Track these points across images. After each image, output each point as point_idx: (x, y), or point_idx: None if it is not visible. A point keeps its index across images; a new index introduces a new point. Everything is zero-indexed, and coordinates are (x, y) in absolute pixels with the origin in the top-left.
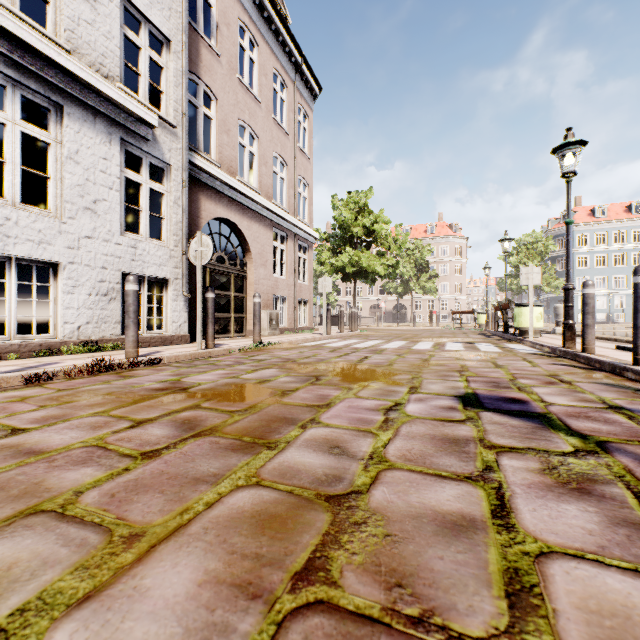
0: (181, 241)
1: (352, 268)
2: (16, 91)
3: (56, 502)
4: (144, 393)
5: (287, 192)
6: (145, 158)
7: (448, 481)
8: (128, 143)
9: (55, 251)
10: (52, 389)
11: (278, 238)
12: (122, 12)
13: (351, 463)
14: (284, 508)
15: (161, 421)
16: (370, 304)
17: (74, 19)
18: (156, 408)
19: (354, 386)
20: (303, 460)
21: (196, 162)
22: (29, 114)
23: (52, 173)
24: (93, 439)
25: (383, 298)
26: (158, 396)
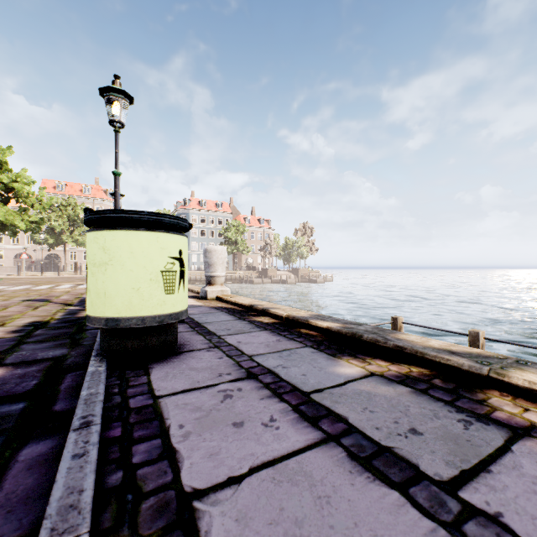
0: None
1: None
2: None
3: None
4: None
5: None
6: None
7: None
8: None
9: None
10: None
11: None
12: None
13: None
14: None
15: None
16: (15, 253)
17: None
18: None
19: None
20: None
21: None
22: None
23: None
24: None
25: (33, 247)
26: None
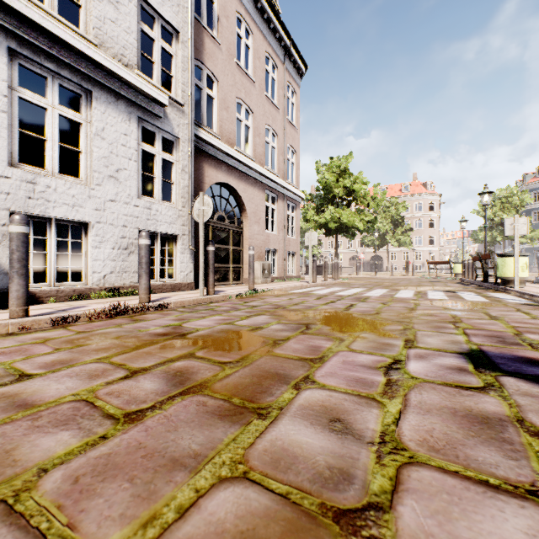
0: (188, 202)
1: (334, 224)
2: (55, 81)
3: (13, 485)
4: (147, 338)
5: (277, 159)
6: (158, 133)
7: (504, 497)
8: (144, 121)
9: (85, 213)
10: (72, 331)
11: (270, 199)
12: (139, 11)
13: (359, 449)
14: (278, 530)
15: (154, 372)
16: (349, 255)
17: (100, 18)
18: (153, 355)
19: (345, 337)
20: (299, 439)
21: (200, 135)
22: (70, 104)
23: (83, 148)
24: (85, 391)
25: (361, 250)
26: (158, 342)
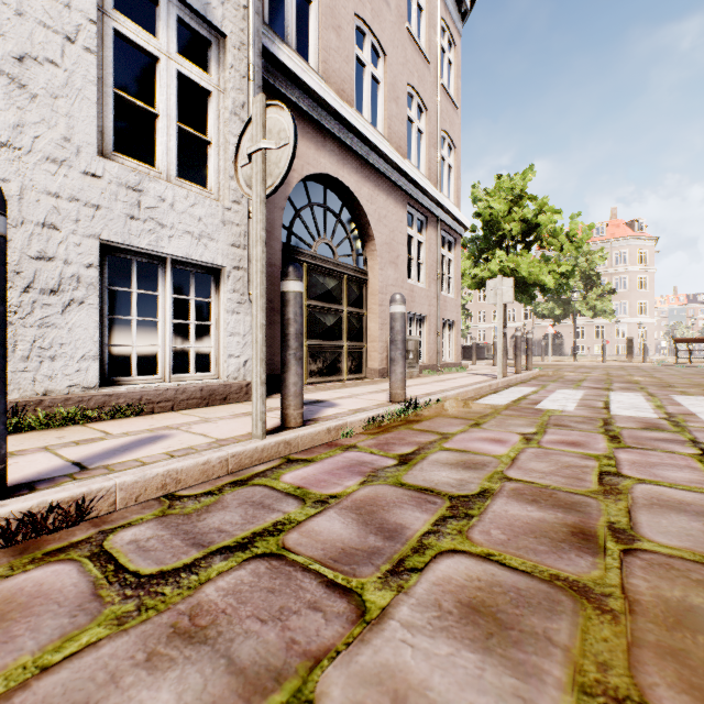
0: None
1: None
2: None
3: None
4: None
5: (426, 152)
6: (166, 4)
7: None
8: None
9: None
10: None
11: (414, 223)
12: None
13: None
14: None
15: None
16: (511, 332)
17: None
18: None
19: None
20: None
21: (280, 57)
22: None
23: None
24: None
25: (529, 324)
26: None
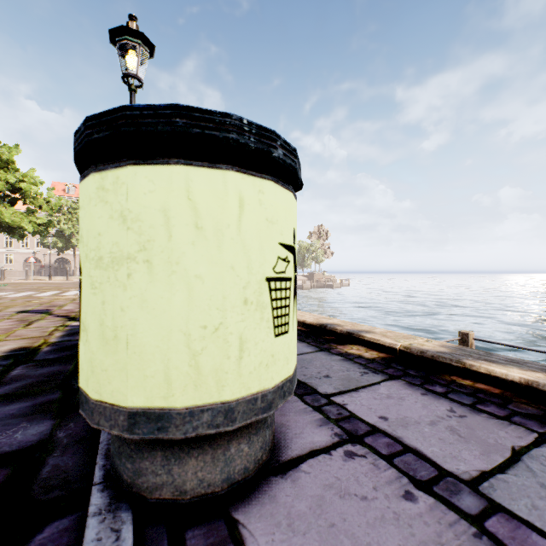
0: None
1: None
2: None
3: None
4: None
5: None
6: None
7: None
8: None
9: None
10: None
11: None
12: None
13: None
14: None
15: None
16: (25, 257)
17: None
18: None
19: None
20: None
21: None
22: None
23: None
24: None
25: (42, 251)
26: None
